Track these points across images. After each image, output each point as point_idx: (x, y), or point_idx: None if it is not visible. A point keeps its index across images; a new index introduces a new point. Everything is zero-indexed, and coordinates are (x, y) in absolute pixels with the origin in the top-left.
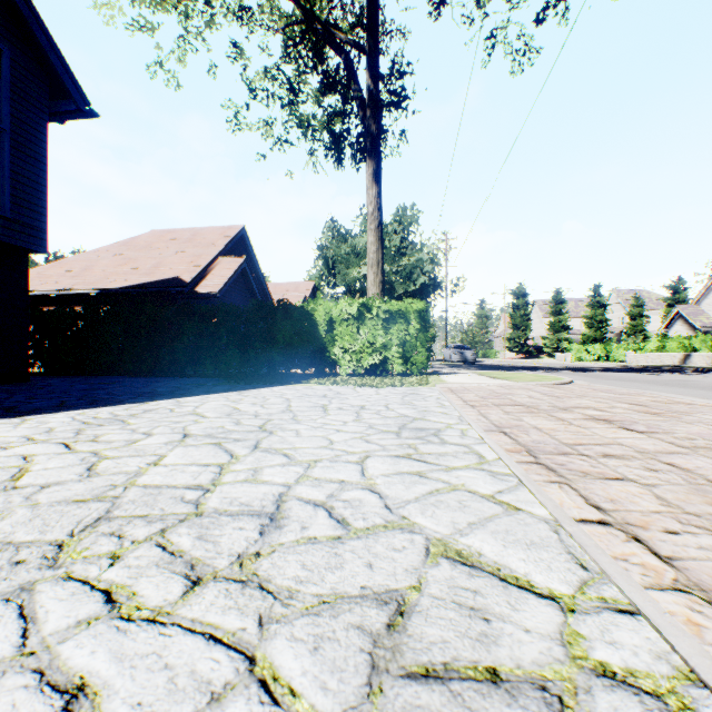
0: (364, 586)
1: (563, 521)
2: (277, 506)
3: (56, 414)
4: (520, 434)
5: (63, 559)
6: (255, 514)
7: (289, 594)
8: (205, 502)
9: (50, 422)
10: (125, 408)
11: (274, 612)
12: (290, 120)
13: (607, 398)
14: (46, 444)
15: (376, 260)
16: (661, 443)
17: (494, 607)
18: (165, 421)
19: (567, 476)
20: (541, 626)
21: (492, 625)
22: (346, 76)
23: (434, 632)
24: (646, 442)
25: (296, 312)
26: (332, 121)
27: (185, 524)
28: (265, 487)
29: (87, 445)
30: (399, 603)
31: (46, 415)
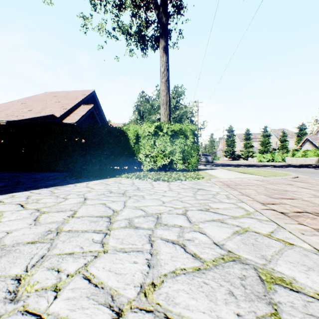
0: None
1: None
2: None
3: None
4: None
5: None
6: None
7: None
8: None
9: None
10: None
11: None
12: (117, 27)
13: None
14: None
15: (165, 101)
16: None
17: None
18: None
19: None
20: None
21: None
22: None
23: None
24: None
25: (116, 131)
26: (140, 29)
27: None
28: None
29: None
30: None
31: None
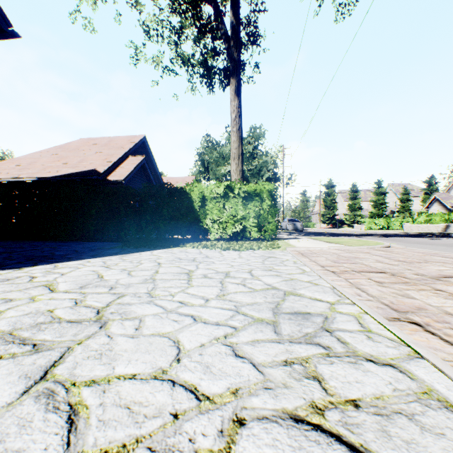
0: None
1: None
2: None
3: None
4: (446, 329)
5: None
6: None
7: None
8: None
9: None
10: None
11: None
12: (176, 57)
13: None
14: None
15: (237, 154)
16: None
17: None
18: None
19: None
20: None
21: None
22: (215, 20)
23: None
24: None
25: (177, 192)
26: (205, 59)
27: None
28: None
29: None
30: None
31: None
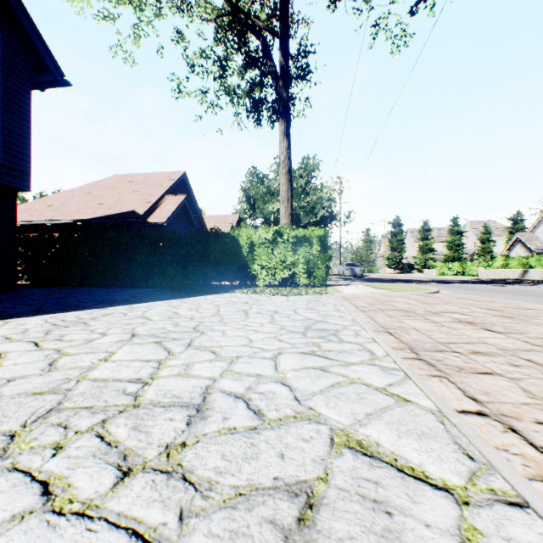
0: (276, 477)
1: (447, 412)
2: (203, 398)
3: (32, 317)
4: (402, 334)
5: (12, 449)
6: (184, 405)
7: (209, 486)
8: (143, 394)
9: (27, 324)
10: (88, 313)
11: (194, 505)
12: (220, 90)
13: (468, 305)
14: (19, 342)
15: (286, 197)
16: (518, 342)
17: (395, 500)
18: (118, 323)
19: (445, 371)
20: (440, 521)
21: (394, 519)
22: (263, 55)
23: (341, 527)
24: (506, 341)
25: (224, 237)
26: (252, 91)
27: (123, 415)
28: (194, 381)
29: (52, 343)
30: (309, 495)
31: (24, 318)
